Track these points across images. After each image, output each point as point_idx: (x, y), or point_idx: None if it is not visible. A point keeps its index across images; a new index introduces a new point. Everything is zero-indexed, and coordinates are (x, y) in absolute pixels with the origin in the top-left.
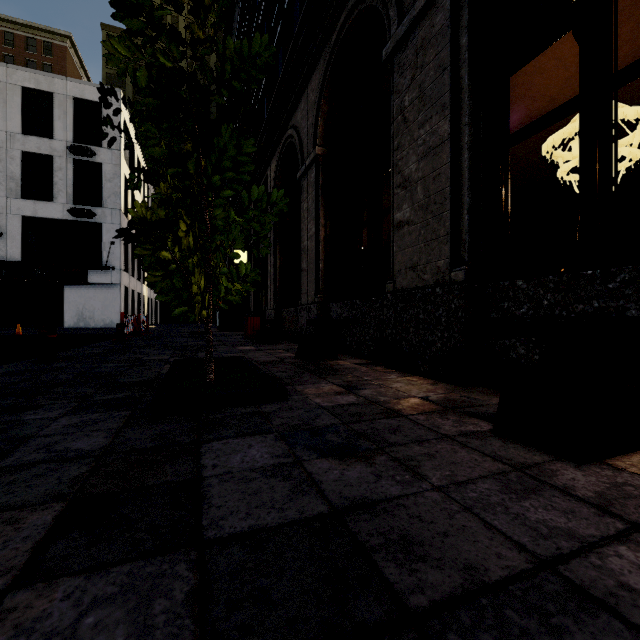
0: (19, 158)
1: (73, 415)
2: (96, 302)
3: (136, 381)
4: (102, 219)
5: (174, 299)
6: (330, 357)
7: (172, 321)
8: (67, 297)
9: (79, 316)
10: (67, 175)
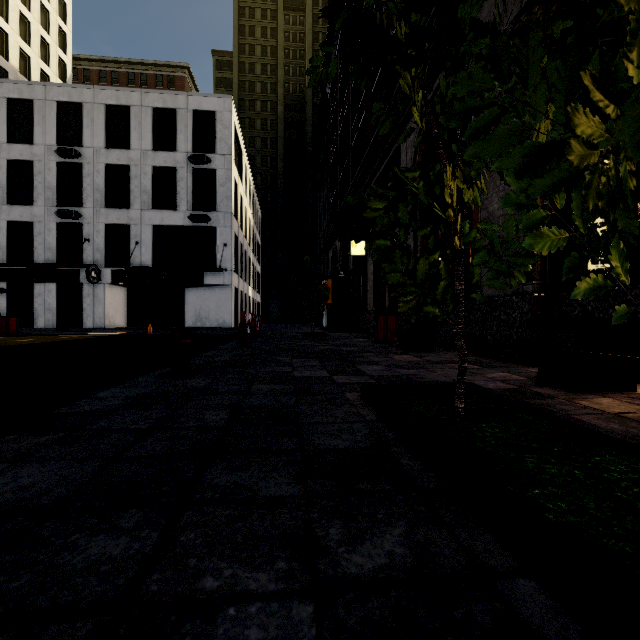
0: (150, 173)
1: None
2: (211, 303)
3: (353, 450)
4: (216, 223)
5: (402, 277)
6: (622, 388)
7: (272, 321)
8: (187, 299)
9: (197, 316)
10: (187, 184)
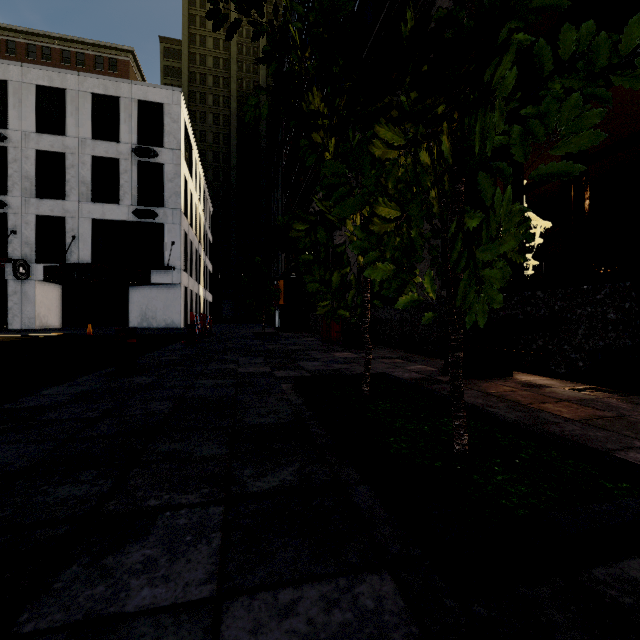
0: (89, 163)
1: (249, 591)
2: (158, 302)
3: (276, 424)
4: (164, 219)
5: (320, 287)
6: (502, 374)
7: (224, 321)
8: (131, 298)
9: (142, 316)
10: (132, 177)
